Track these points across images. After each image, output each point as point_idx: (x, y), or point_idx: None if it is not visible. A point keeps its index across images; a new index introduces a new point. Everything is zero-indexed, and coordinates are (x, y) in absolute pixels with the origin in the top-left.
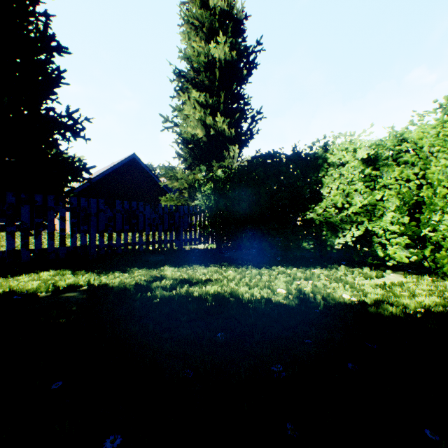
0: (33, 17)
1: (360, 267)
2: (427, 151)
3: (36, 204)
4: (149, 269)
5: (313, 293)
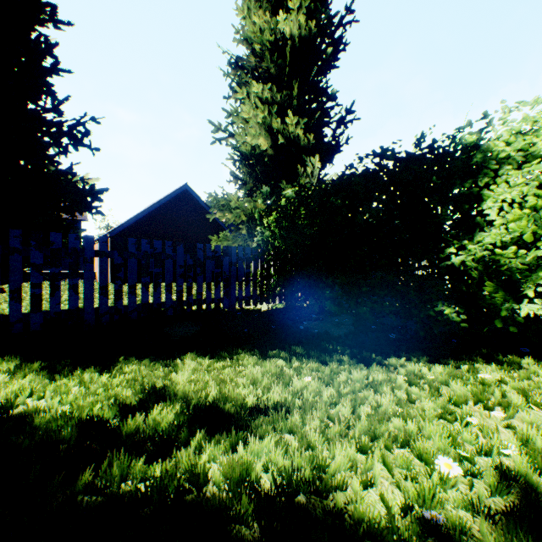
0: None
1: None
2: None
3: None
4: (156, 360)
5: None
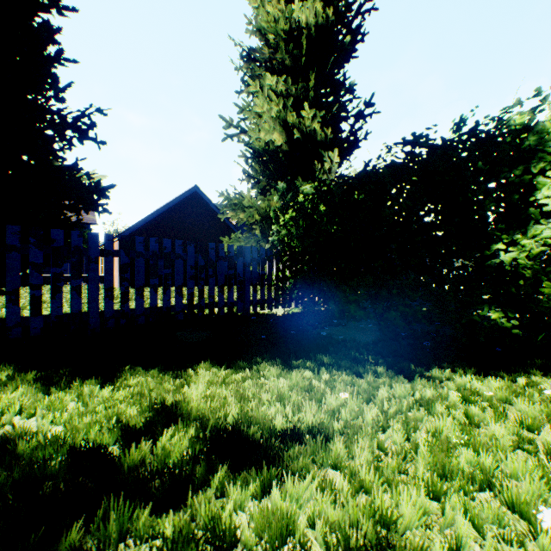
0: None
1: None
2: None
3: None
4: (166, 371)
5: None
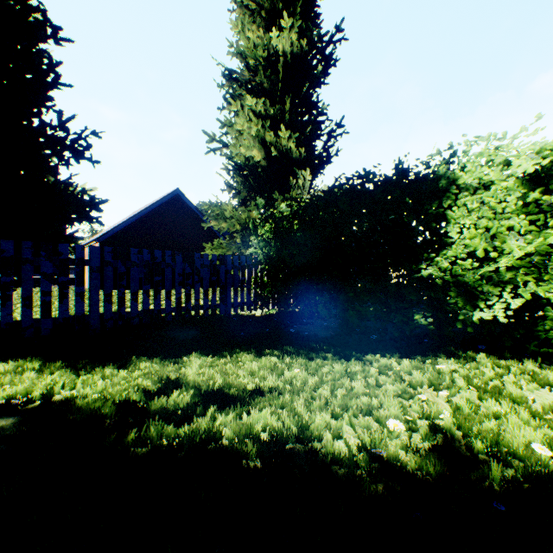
0: None
1: (515, 357)
2: None
3: (2, 255)
4: (165, 359)
5: (462, 432)
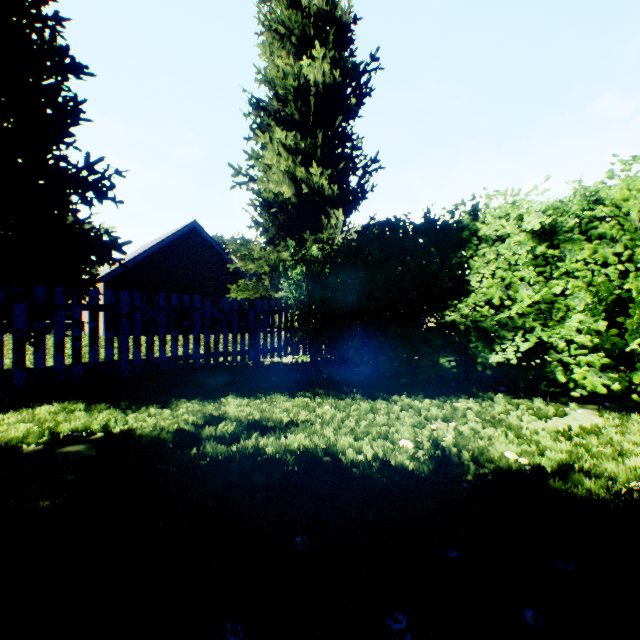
0: (37, 21)
1: (528, 396)
2: (636, 219)
3: (36, 301)
4: (204, 400)
5: (458, 448)
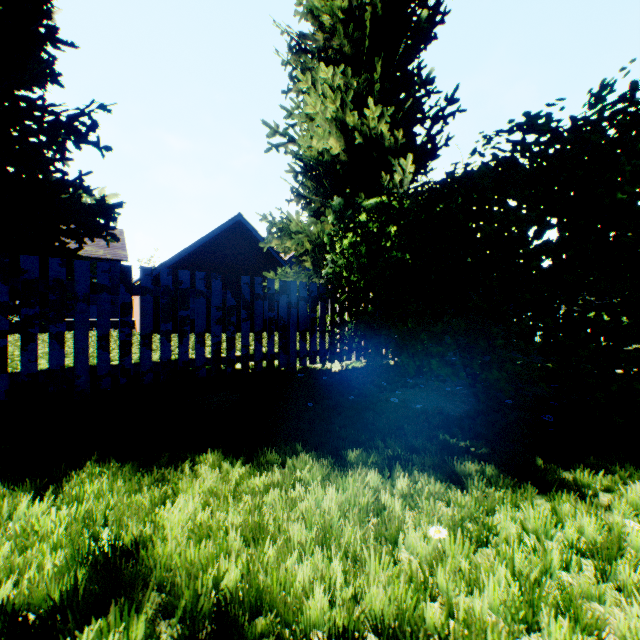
0: None
1: None
2: None
3: None
4: (150, 466)
5: None
